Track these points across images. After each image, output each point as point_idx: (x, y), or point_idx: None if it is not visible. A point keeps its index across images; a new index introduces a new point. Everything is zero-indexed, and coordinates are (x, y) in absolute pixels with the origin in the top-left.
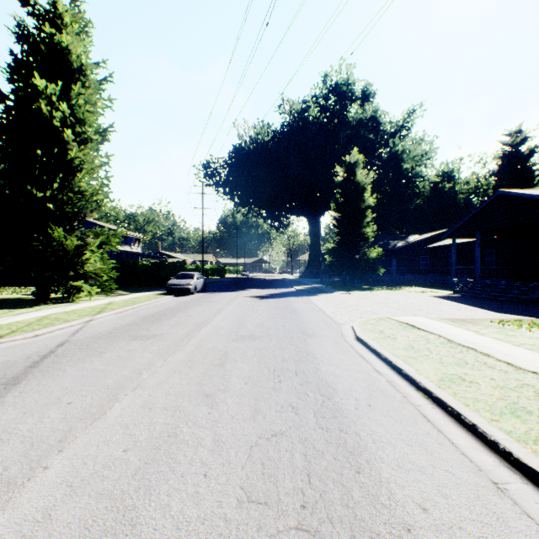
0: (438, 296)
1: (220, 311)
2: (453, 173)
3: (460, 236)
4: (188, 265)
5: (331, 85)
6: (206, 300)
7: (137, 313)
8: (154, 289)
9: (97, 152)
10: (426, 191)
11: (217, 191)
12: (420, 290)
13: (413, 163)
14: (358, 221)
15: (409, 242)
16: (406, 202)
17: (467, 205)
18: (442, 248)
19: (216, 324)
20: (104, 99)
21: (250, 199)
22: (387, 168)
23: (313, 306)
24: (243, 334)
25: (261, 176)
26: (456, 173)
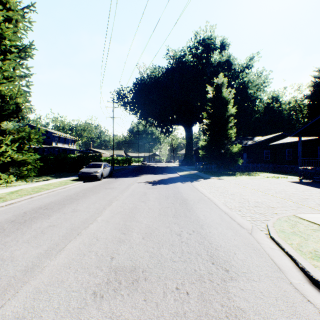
0: (295, 182)
1: (111, 202)
2: (279, 98)
3: (304, 135)
4: (107, 157)
5: (200, 39)
6: (107, 186)
7: (25, 206)
8: (75, 174)
9: (17, 63)
10: (261, 109)
11: (125, 108)
12: (271, 175)
13: (255, 89)
14: (224, 125)
15: (256, 141)
16: (248, 116)
17: (289, 117)
18: (281, 145)
19: (93, 231)
20: (25, 21)
21: (147, 114)
22: (237, 93)
23: (200, 194)
24: (121, 264)
25: (154, 98)
26: (281, 98)
